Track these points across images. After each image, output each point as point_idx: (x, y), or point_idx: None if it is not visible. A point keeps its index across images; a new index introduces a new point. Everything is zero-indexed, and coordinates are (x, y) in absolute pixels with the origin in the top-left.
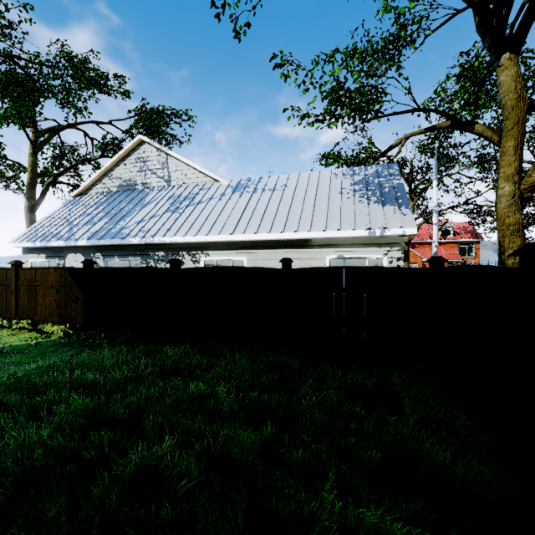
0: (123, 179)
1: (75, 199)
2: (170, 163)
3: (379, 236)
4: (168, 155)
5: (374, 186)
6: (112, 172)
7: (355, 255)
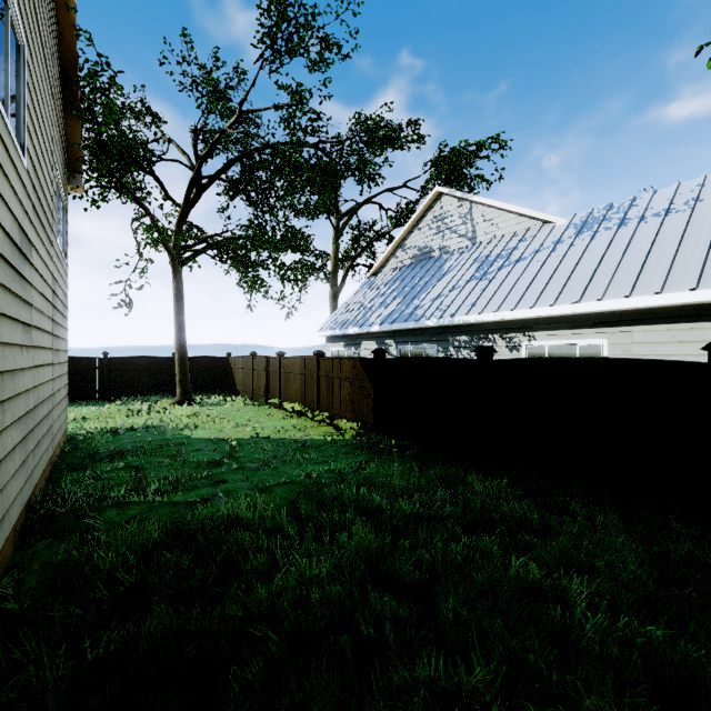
0: (417, 247)
1: (370, 280)
2: (474, 213)
3: None
4: (472, 202)
5: None
6: (405, 242)
7: None
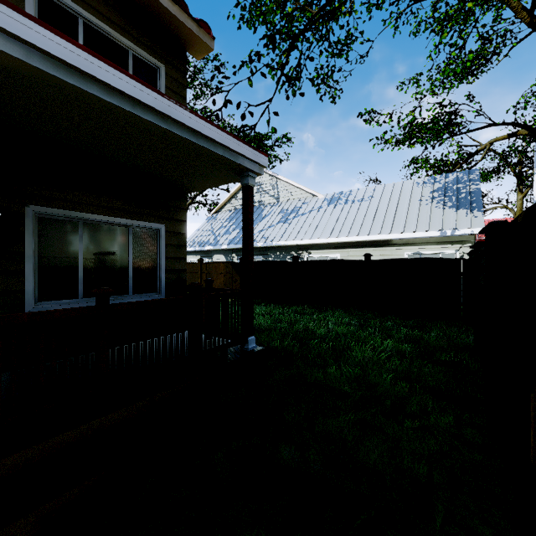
0: None
1: (213, 216)
2: (279, 185)
3: (451, 235)
4: (277, 178)
5: (451, 193)
6: (237, 195)
7: (430, 251)
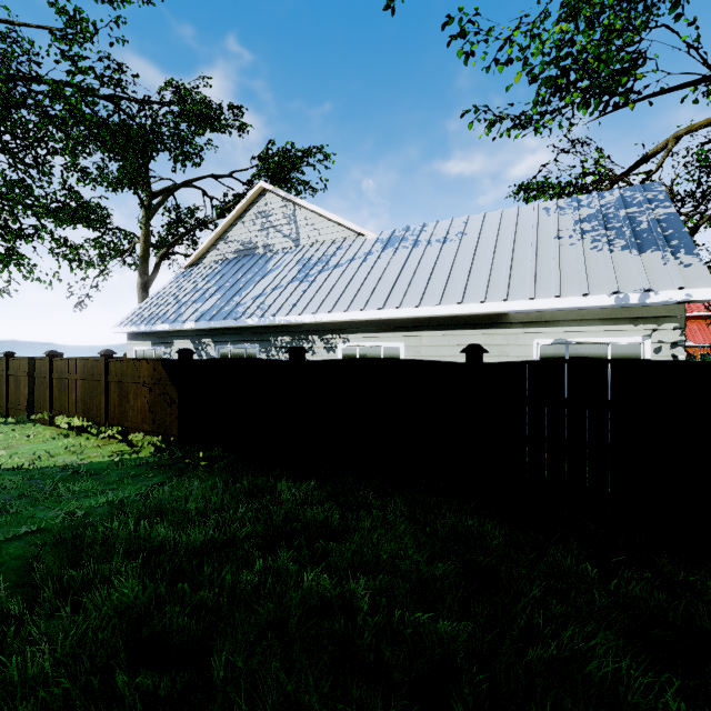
0: (241, 242)
1: (186, 271)
2: (298, 215)
3: (636, 304)
4: (296, 204)
5: (618, 222)
6: (228, 234)
7: (588, 338)
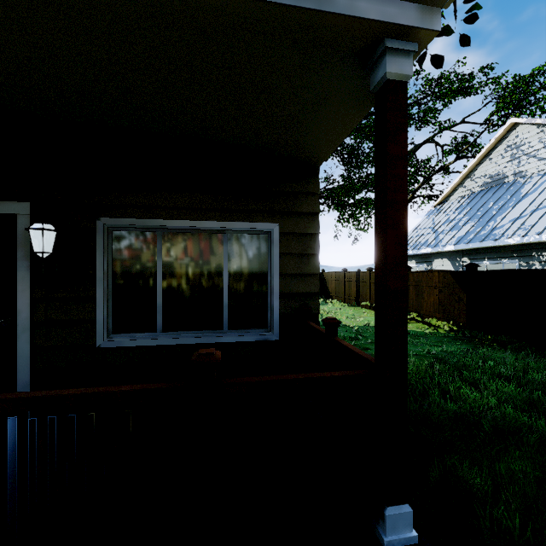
0: (487, 176)
1: (436, 208)
2: None
3: None
4: None
5: None
6: (474, 172)
7: None
